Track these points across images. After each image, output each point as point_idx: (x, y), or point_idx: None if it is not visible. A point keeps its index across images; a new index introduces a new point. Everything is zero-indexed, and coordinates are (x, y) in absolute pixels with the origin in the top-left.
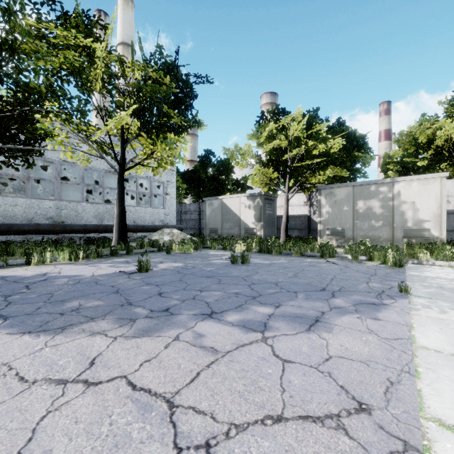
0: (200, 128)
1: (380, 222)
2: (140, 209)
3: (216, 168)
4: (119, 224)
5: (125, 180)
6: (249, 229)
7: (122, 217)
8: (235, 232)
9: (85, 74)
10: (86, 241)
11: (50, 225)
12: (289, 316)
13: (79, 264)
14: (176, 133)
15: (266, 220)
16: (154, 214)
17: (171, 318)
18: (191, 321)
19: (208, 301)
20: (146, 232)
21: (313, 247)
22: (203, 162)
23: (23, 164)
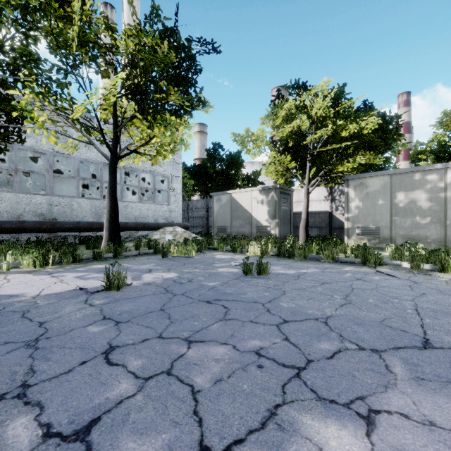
0: (206, 111)
1: (427, 218)
2: (142, 206)
3: (224, 162)
4: (110, 221)
5: (129, 176)
6: (262, 227)
7: (113, 213)
8: (245, 230)
9: (63, 36)
10: (79, 240)
11: (36, 223)
12: None
13: (41, 272)
14: (177, 115)
15: (281, 217)
16: (158, 211)
17: None
18: None
19: (196, 387)
20: (147, 230)
21: (344, 250)
22: (211, 155)
23: None
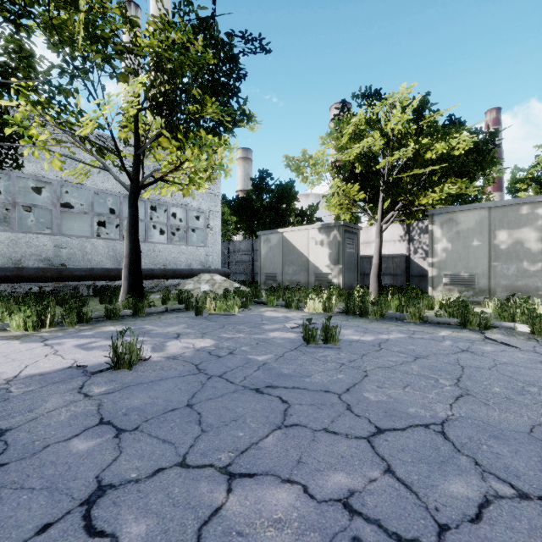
0: (251, 128)
1: (538, 264)
2: (172, 248)
3: (274, 193)
4: (129, 268)
5: (157, 211)
6: (321, 275)
7: (134, 257)
8: (301, 279)
9: (67, 29)
10: (94, 291)
11: (38, 270)
12: None
13: (32, 338)
14: (215, 133)
15: (346, 262)
16: (192, 254)
17: None
18: None
19: None
20: (179, 278)
21: (431, 305)
22: (258, 185)
23: None
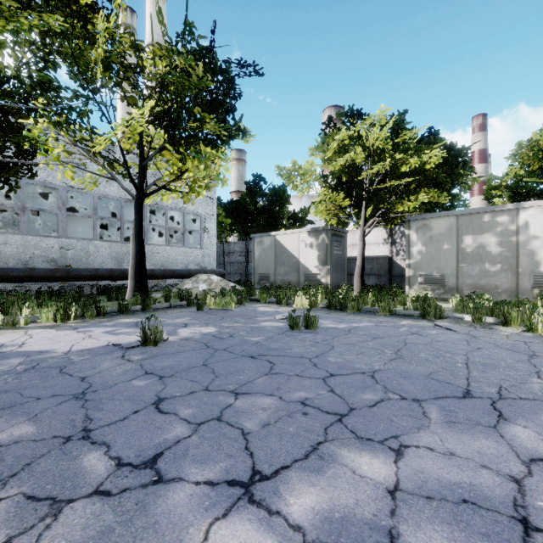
0: (246, 140)
1: (498, 265)
2: (170, 249)
3: (267, 197)
4: (136, 268)
5: (154, 213)
6: (311, 275)
7: (140, 259)
8: (292, 278)
9: (84, 59)
10: (98, 291)
11: (48, 270)
12: (442, 496)
13: (64, 327)
14: (213, 146)
15: (333, 264)
16: (189, 256)
17: (151, 502)
18: (198, 519)
19: (246, 430)
20: (177, 278)
21: (404, 301)
22: (252, 189)
23: (2, 187)
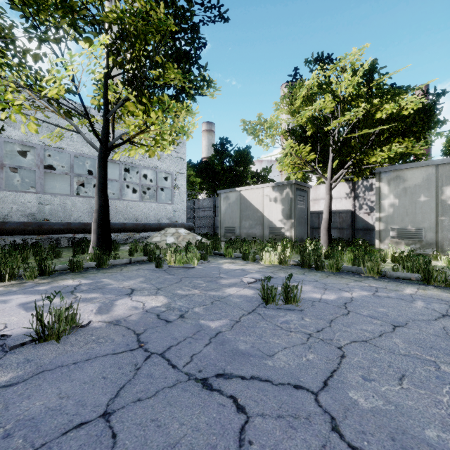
0: (211, 95)
1: None
2: (143, 205)
3: (232, 158)
4: (98, 222)
5: (133, 174)
6: (275, 228)
7: (102, 212)
8: (256, 232)
9: None
10: (72, 243)
11: (20, 224)
12: None
13: None
14: (178, 99)
15: (297, 217)
16: (161, 210)
17: None
18: None
19: None
20: (148, 232)
21: (383, 258)
22: (219, 151)
23: None
